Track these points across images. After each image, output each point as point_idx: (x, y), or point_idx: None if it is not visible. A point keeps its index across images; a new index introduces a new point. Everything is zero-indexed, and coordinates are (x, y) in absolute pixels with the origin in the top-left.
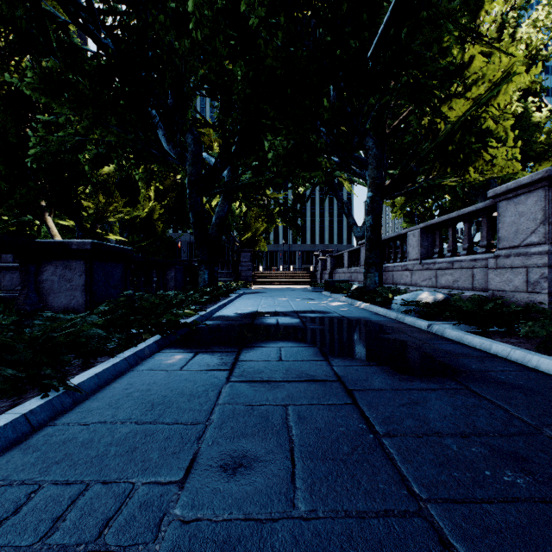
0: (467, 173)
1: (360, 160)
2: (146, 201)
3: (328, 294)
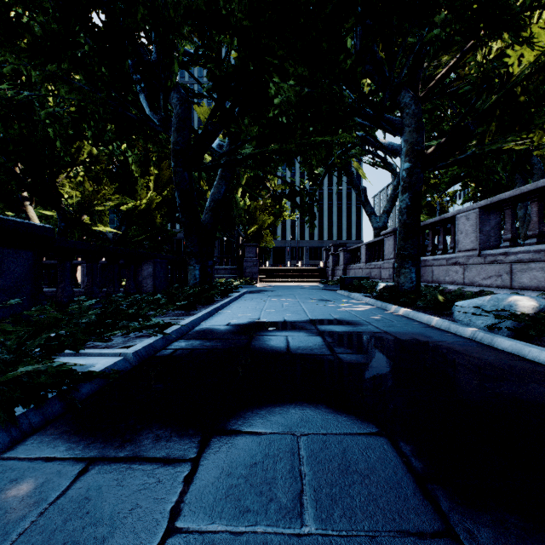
0: (542, 133)
1: (394, 122)
2: (143, 192)
3: (345, 294)
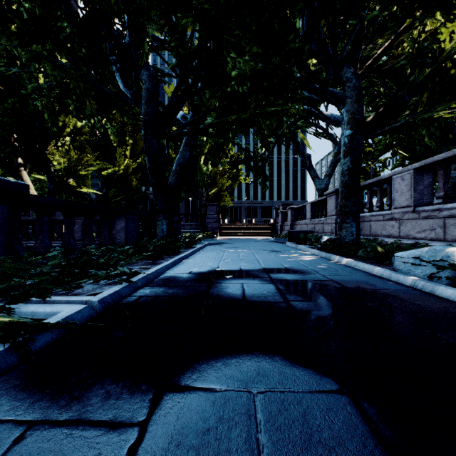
0: None
1: (337, 95)
2: (121, 159)
3: (293, 245)
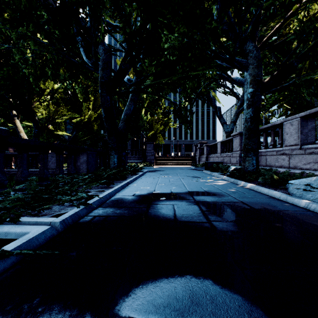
0: None
1: (242, 62)
2: (86, 111)
3: (208, 172)
